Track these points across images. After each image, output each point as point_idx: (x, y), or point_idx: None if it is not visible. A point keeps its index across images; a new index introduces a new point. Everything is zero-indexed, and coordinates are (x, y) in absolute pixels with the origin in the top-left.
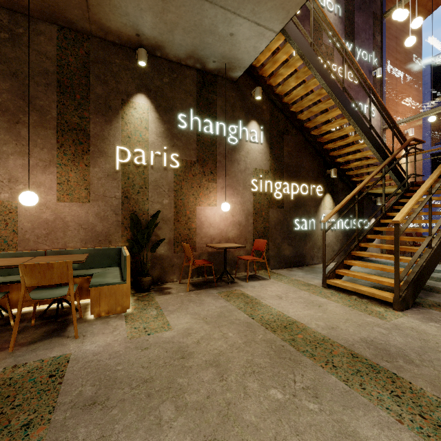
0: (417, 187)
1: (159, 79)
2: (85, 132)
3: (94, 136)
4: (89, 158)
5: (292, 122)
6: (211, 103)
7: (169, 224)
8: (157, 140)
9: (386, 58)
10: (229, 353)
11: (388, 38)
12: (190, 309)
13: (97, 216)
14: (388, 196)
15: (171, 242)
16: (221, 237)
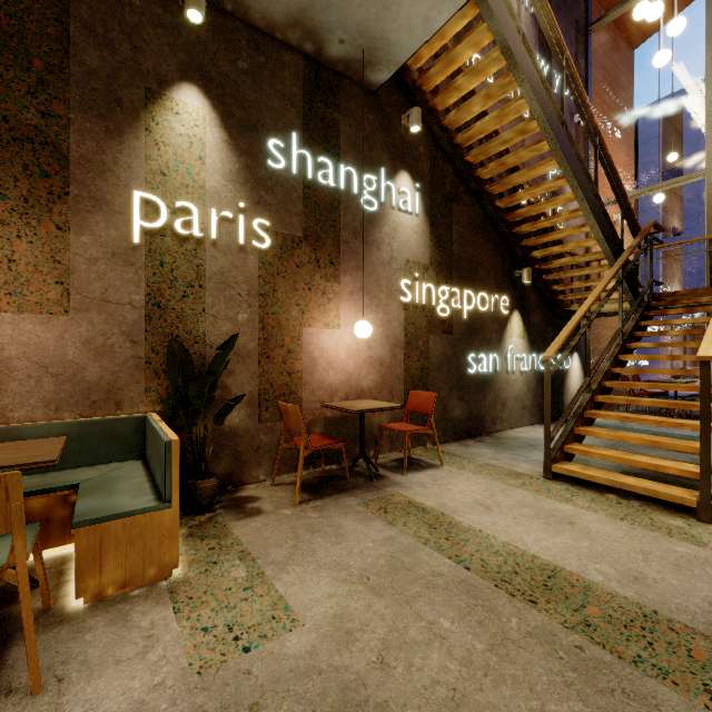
0: (665, 302)
1: (229, 60)
2: (55, 150)
3: (78, 161)
4: (68, 211)
5: (465, 182)
6: (332, 127)
7: (250, 365)
8: (225, 188)
9: (592, 97)
10: (476, 695)
11: (594, 67)
12: (321, 552)
13: (87, 347)
14: (598, 316)
15: (255, 401)
16: (349, 388)
